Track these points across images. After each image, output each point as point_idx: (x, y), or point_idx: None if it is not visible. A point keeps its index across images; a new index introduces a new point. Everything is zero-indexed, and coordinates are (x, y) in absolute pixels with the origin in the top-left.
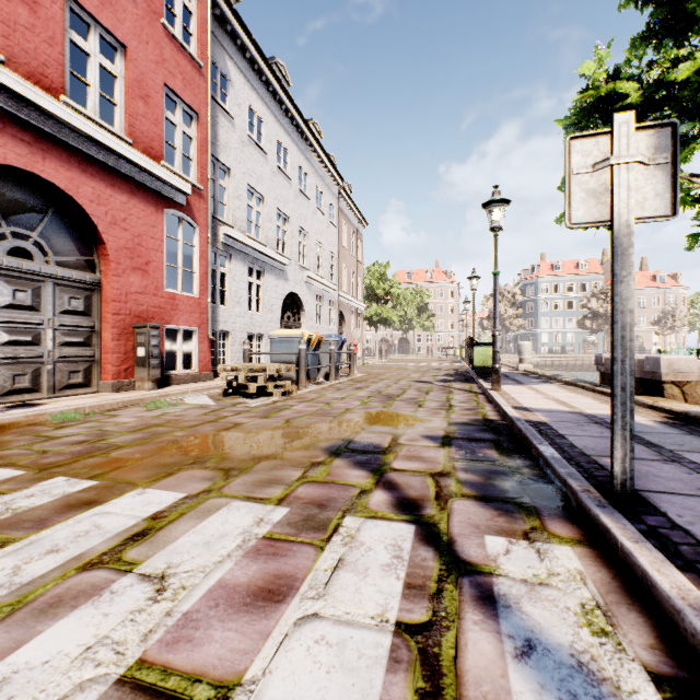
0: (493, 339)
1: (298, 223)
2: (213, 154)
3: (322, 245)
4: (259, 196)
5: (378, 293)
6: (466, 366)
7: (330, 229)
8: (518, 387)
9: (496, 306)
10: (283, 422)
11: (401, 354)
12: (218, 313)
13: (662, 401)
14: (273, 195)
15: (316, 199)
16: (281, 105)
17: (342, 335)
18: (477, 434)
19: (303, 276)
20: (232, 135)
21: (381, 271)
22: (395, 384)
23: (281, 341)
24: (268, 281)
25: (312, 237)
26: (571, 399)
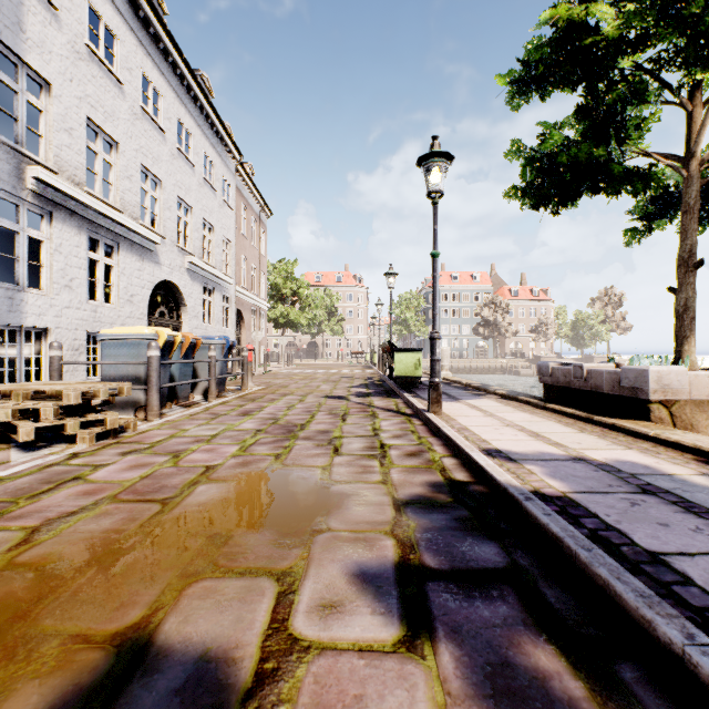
0: (432, 344)
1: (176, 192)
2: (13, 49)
3: (212, 227)
4: (110, 140)
5: (285, 293)
6: (381, 374)
7: (224, 209)
8: (457, 405)
9: (435, 299)
10: (10, 545)
11: (311, 359)
12: (23, 299)
13: (665, 431)
14: (135, 145)
15: (207, 172)
16: (148, 27)
17: (241, 338)
18: (465, 547)
19: (184, 261)
20: (55, 33)
21: (288, 269)
22: (300, 403)
23: (120, 344)
24: (126, 261)
25: (198, 215)
26: (538, 426)
